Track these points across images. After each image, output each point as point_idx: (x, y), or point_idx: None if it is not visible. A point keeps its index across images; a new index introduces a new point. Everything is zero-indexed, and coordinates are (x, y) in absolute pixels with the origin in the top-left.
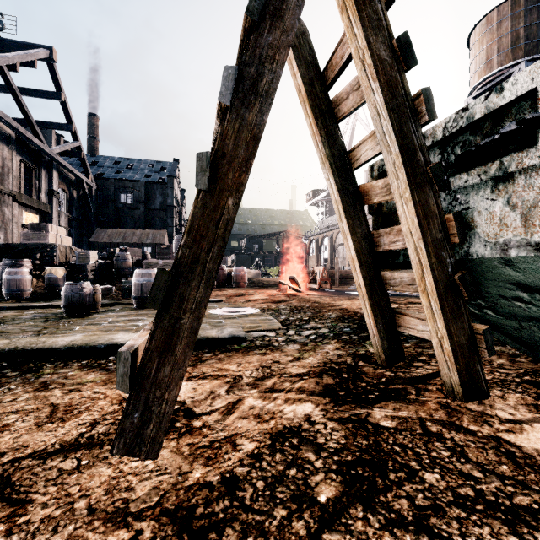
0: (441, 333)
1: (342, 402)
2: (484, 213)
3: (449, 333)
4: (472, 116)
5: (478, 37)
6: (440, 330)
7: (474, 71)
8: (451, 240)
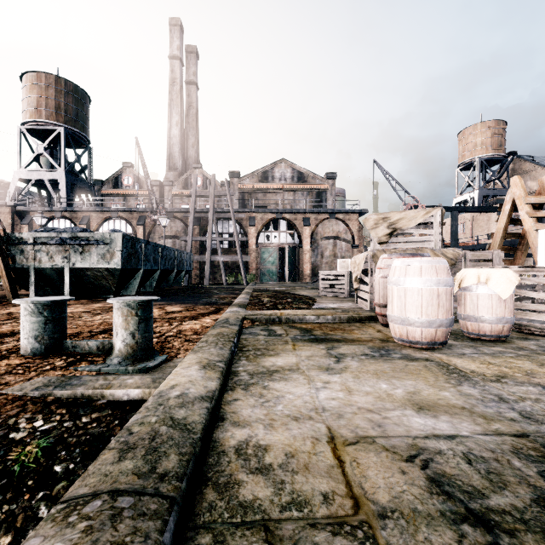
0: (8, 286)
1: None
2: (19, 258)
3: (10, 285)
4: (16, 236)
5: (31, 83)
6: (7, 285)
7: (27, 108)
8: (10, 263)
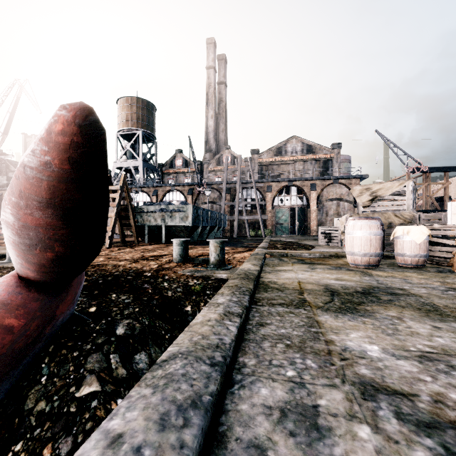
0: (135, 235)
1: (122, 247)
2: (140, 220)
3: (136, 235)
4: (139, 208)
5: (123, 105)
6: (135, 235)
7: (121, 121)
8: (136, 223)
